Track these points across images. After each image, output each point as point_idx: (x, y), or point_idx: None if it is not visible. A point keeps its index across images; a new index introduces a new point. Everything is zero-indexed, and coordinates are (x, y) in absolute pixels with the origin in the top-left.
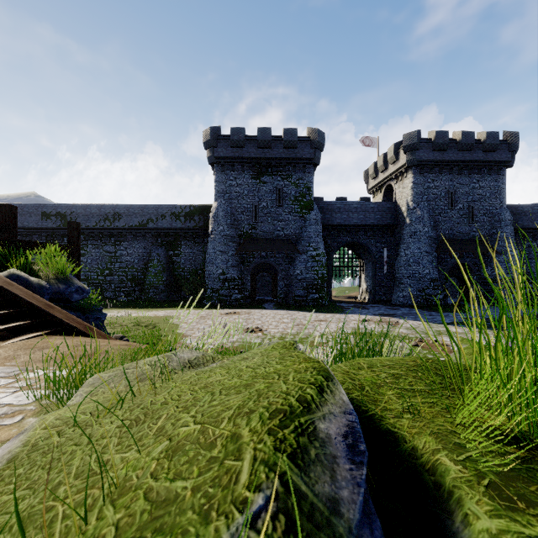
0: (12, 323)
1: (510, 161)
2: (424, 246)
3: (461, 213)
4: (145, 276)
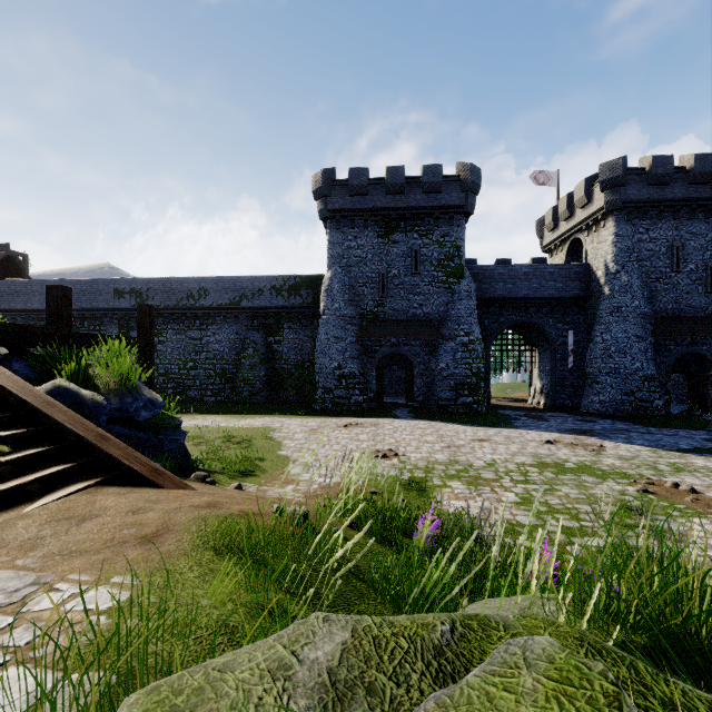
0: (48, 467)
1: None
2: (633, 328)
3: (694, 278)
4: (237, 369)
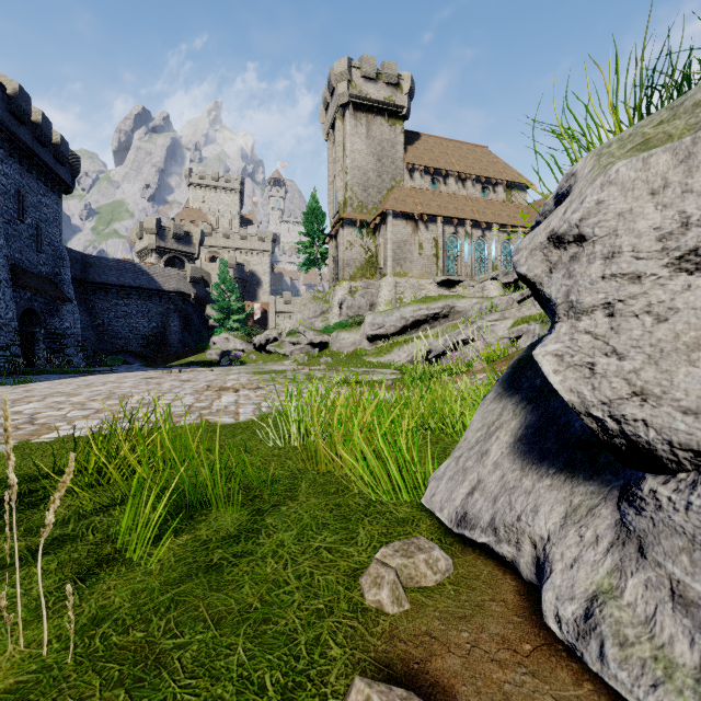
0: None
1: (71, 188)
2: (3, 271)
3: (31, 233)
4: None
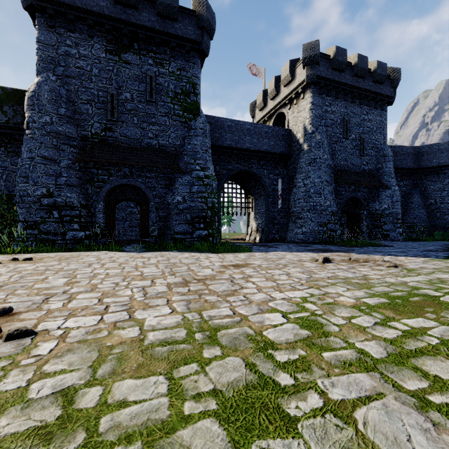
0: None
1: (392, 97)
2: (324, 175)
3: (354, 145)
4: None
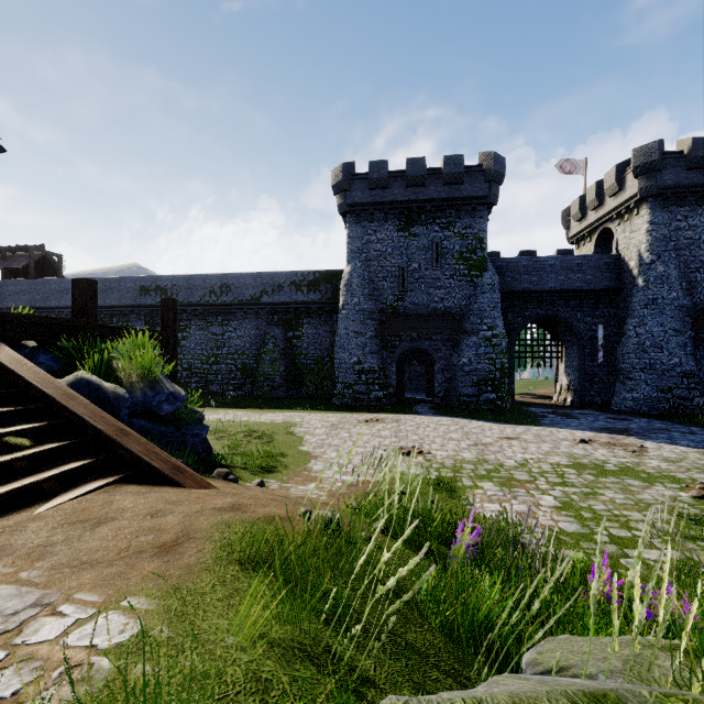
0: (66, 463)
1: None
2: (670, 321)
3: None
4: (257, 364)
